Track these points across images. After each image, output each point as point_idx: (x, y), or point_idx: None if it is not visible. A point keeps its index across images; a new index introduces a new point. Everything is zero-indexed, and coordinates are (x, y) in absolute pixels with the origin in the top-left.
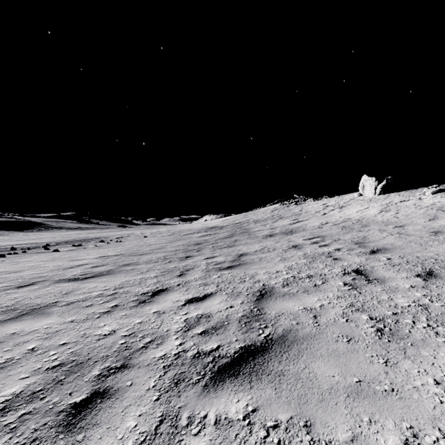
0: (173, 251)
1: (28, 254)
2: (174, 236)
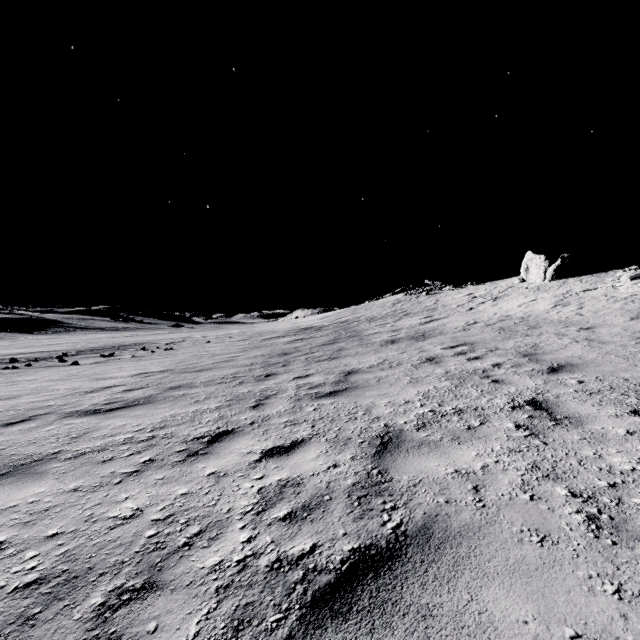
0: (247, 365)
1: (34, 369)
2: (251, 341)
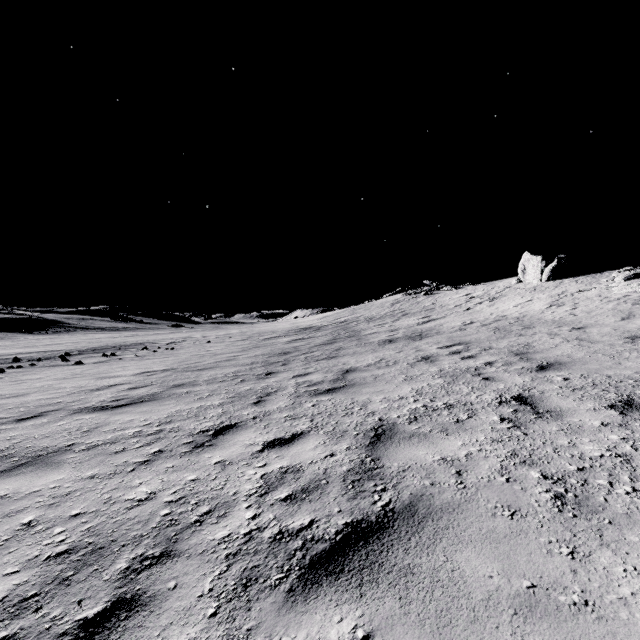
0: (248, 364)
1: (38, 369)
2: (251, 340)
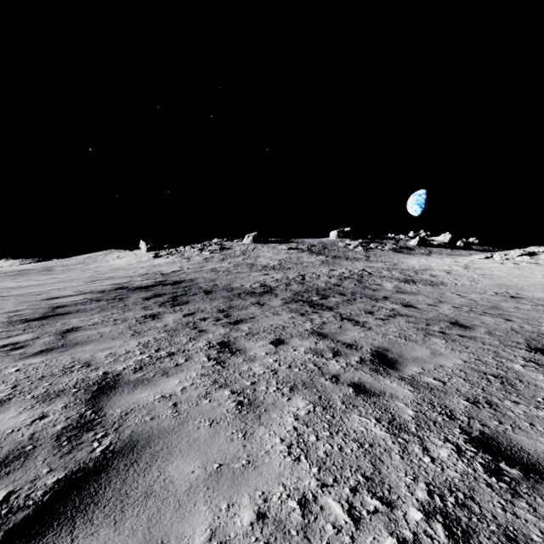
0: (6, 276)
1: None
2: None
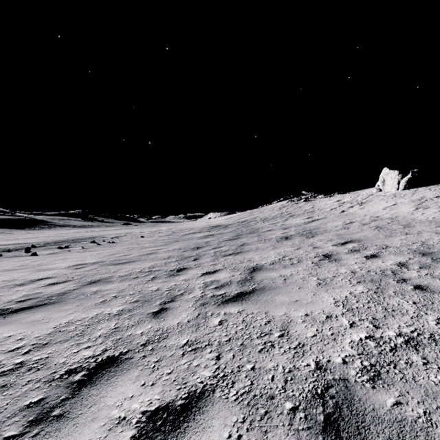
0: (165, 258)
1: (0, 259)
2: (173, 236)
